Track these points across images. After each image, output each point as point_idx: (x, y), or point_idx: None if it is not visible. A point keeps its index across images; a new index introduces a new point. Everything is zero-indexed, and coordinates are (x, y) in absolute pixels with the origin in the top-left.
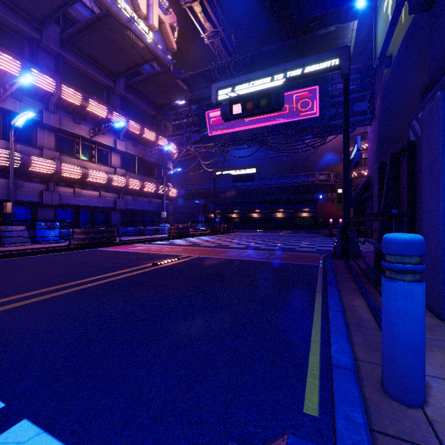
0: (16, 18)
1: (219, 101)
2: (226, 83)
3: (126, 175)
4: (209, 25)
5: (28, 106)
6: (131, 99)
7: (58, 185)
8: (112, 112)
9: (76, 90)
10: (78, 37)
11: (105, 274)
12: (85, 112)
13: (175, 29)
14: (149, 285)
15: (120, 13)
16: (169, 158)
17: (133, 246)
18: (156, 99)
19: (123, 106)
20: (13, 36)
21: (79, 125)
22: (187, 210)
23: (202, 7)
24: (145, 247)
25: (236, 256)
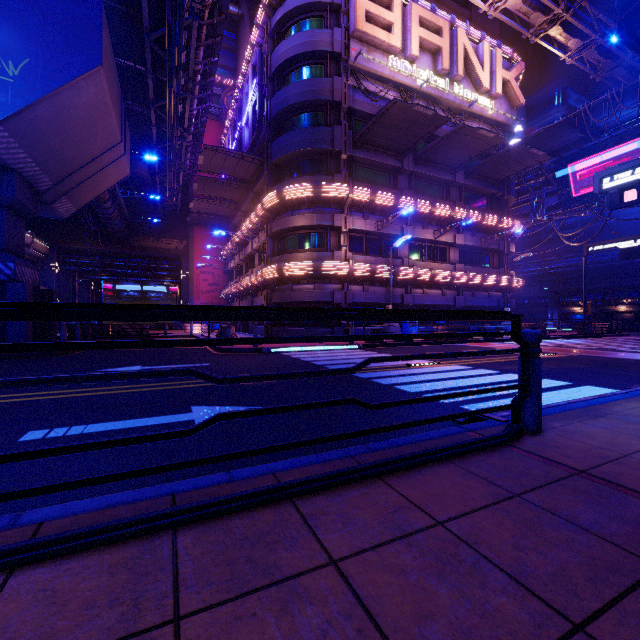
0: (388, 159)
1: (603, 191)
2: (614, 169)
3: (467, 270)
4: (575, 41)
5: (394, 226)
6: (469, 186)
7: (412, 288)
8: (455, 208)
9: (423, 199)
10: (430, 153)
11: (502, 357)
12: (431, 216)
13: (520, 73)
14: (548, 363)
15: (462, 103)
16: (511, 240)
17: (488, 344)
18: (497, 175)
19: (460, 195)
20: (384, 173)
21: (426, 230)
22: (526, 302)
23: (563, 25)
24: (502, 345)
25: (629, 357)
